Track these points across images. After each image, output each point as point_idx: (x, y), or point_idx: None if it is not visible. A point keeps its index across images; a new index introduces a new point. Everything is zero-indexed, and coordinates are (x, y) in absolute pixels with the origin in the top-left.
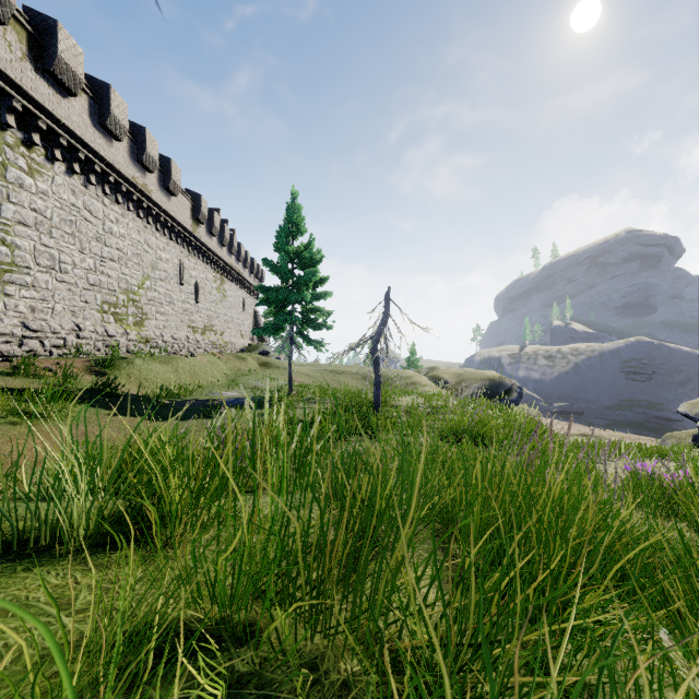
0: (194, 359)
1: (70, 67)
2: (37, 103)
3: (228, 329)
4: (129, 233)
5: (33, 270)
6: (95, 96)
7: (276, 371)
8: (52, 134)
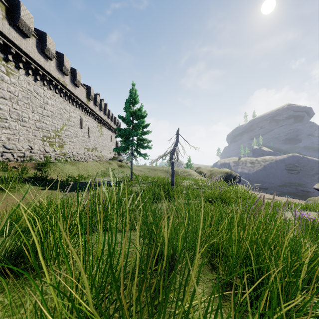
0: (87, 163)
1: (26, 23)
2: (10, 40)
3: (104, 149)
4: (56, 103)
5: (8, 120)
6: (39, 38)
7: (126, 169)
8: (18, 56)
